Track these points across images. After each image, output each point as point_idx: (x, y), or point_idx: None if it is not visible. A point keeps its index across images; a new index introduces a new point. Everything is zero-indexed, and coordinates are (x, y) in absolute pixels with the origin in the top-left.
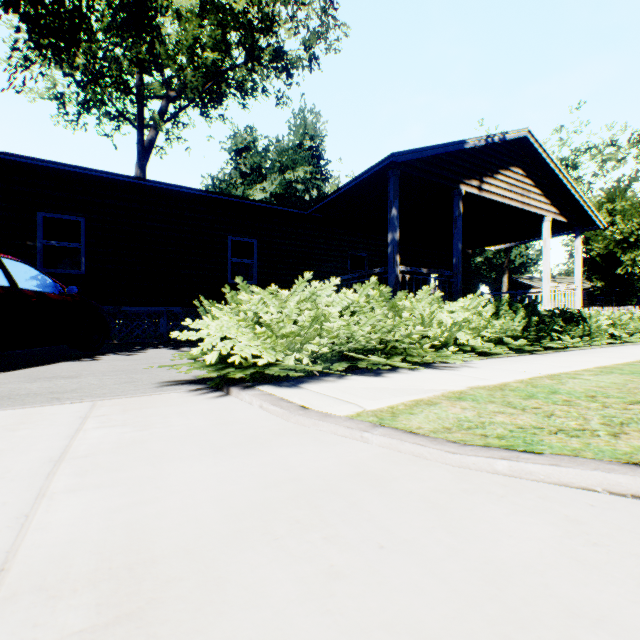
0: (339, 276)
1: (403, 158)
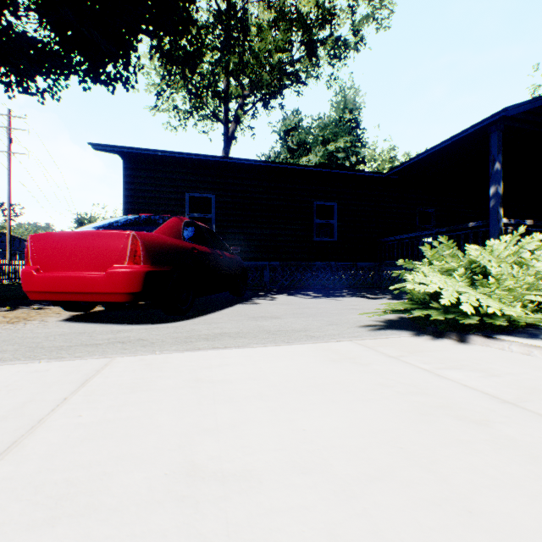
0: (407, 231)
1: (514, 111)
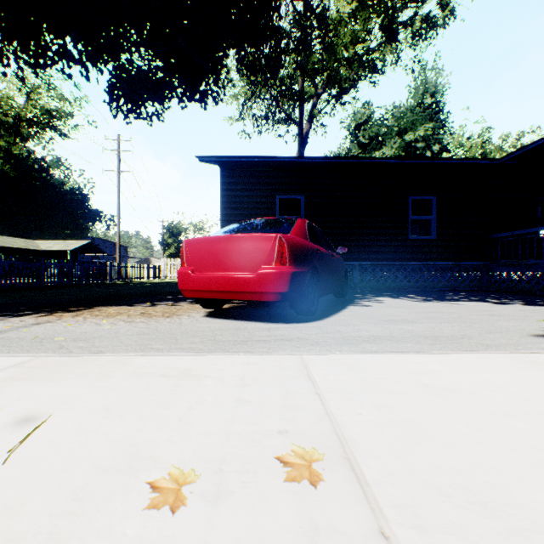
0: (525, 225)
1: None
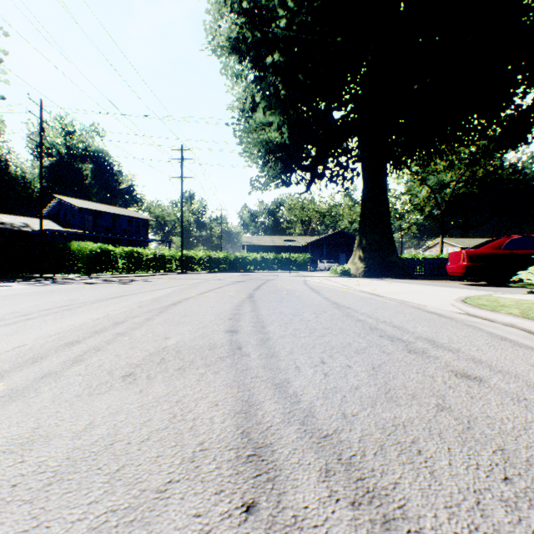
0: None
1: None
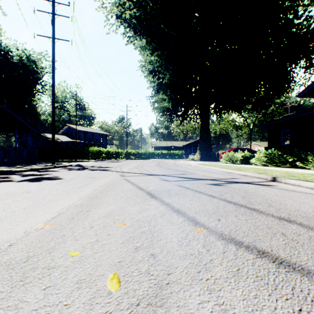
0: None
1: (302, 93)
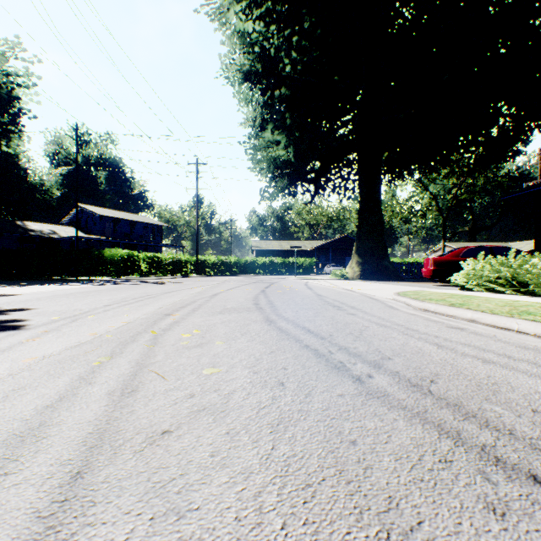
0: None
1: None
